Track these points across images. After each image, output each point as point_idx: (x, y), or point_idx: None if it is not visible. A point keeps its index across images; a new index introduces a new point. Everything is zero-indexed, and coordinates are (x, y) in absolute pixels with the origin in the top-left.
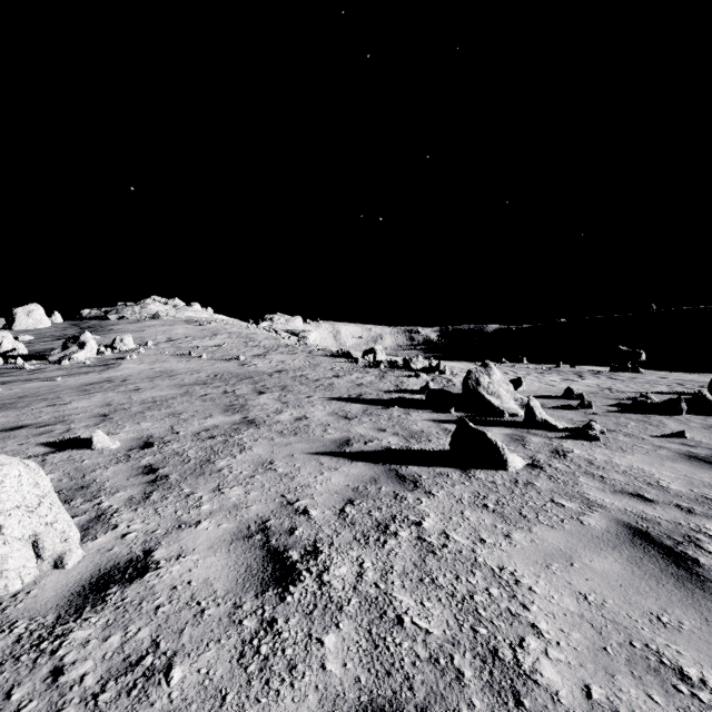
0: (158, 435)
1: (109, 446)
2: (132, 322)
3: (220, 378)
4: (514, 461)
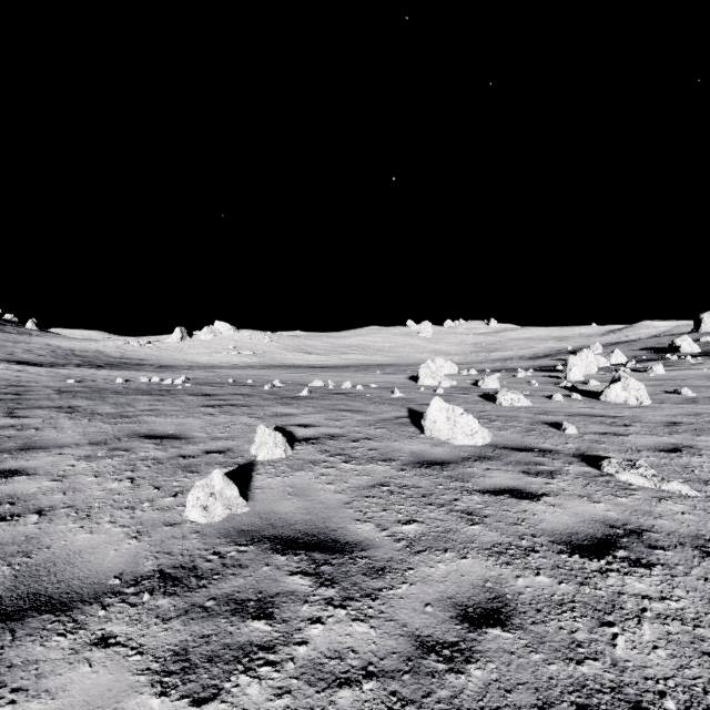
0: None
1: (688, 394)
2: None
3: None
4: None
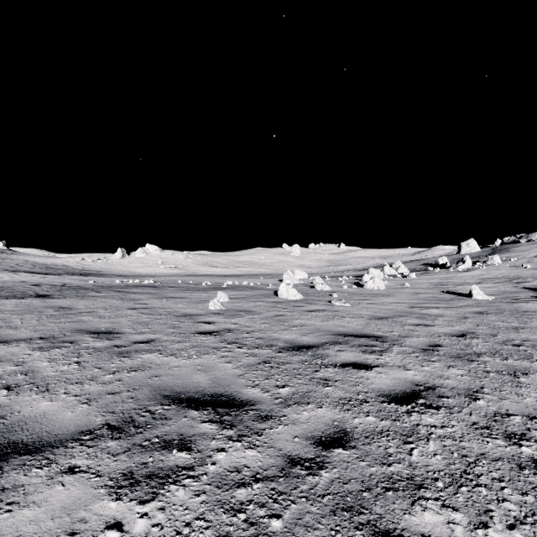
0: (421, 286)
1: (407, 286)
2: (532, 243)
3: (499, 278)
4: (477, 296)
